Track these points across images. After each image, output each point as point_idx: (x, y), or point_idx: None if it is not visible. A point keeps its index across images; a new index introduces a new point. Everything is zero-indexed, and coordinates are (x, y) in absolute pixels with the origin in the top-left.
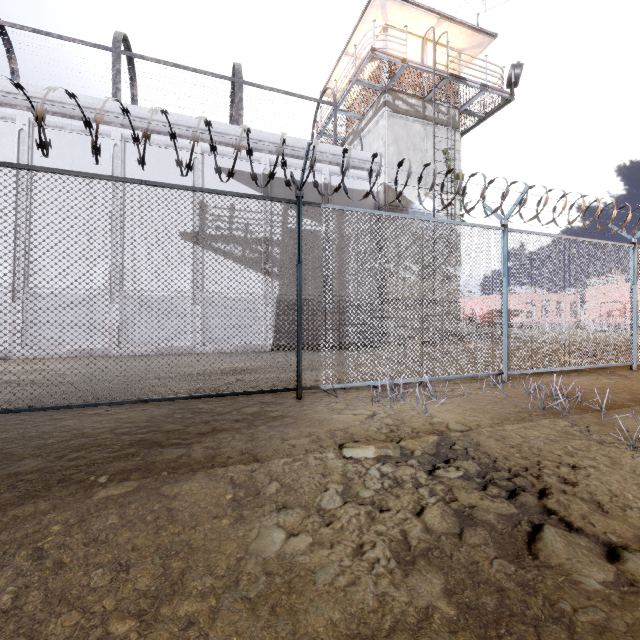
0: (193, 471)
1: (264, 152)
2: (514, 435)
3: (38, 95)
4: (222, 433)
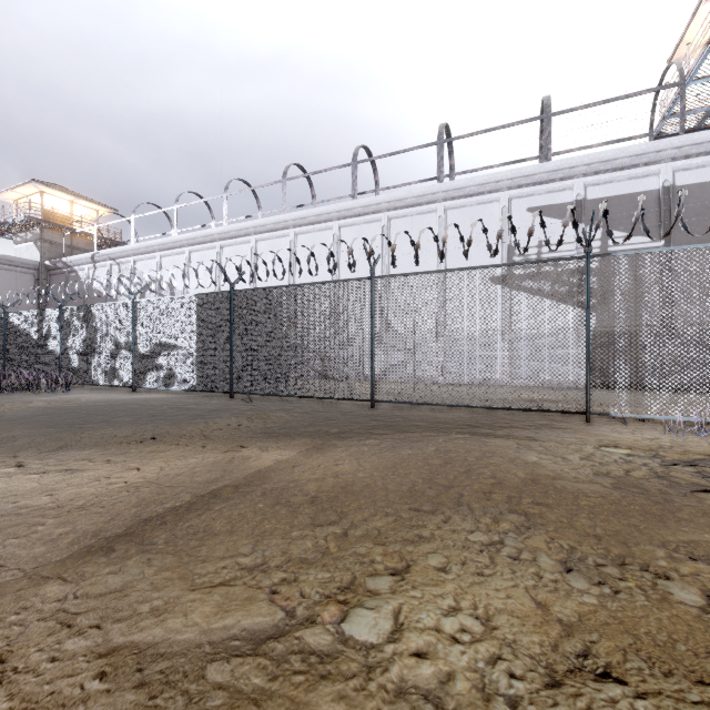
0: (496, 437)
1: (577, 177)
2: None
3: (393, 199)
4: (516, 428)
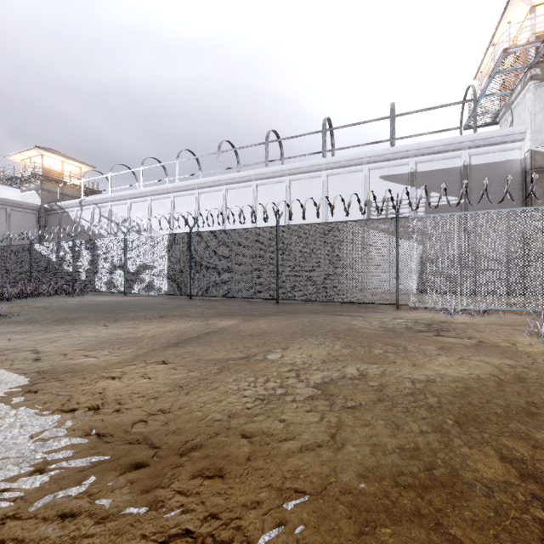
0: (342, 315)
1: (411, 157)
2: (482, 326)
3: (292, 168)
4: (355, 312)
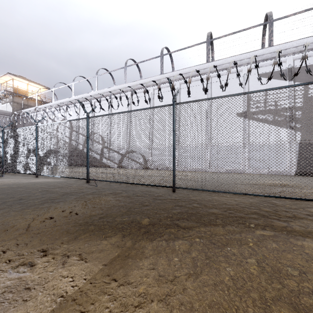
0: (302, 236)
1: (288, 55)
2: None
3: (182, 73)
4: (303, 220)
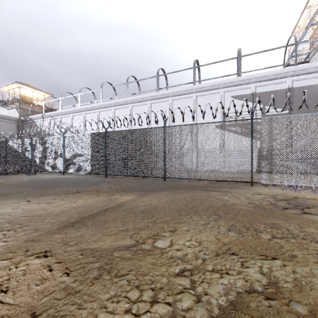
0: (214, 191)
1: (252, 83)
2: None
3: (174, 91)
4: (222, 188)
